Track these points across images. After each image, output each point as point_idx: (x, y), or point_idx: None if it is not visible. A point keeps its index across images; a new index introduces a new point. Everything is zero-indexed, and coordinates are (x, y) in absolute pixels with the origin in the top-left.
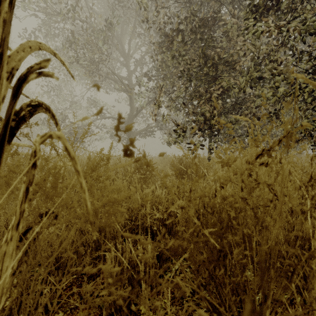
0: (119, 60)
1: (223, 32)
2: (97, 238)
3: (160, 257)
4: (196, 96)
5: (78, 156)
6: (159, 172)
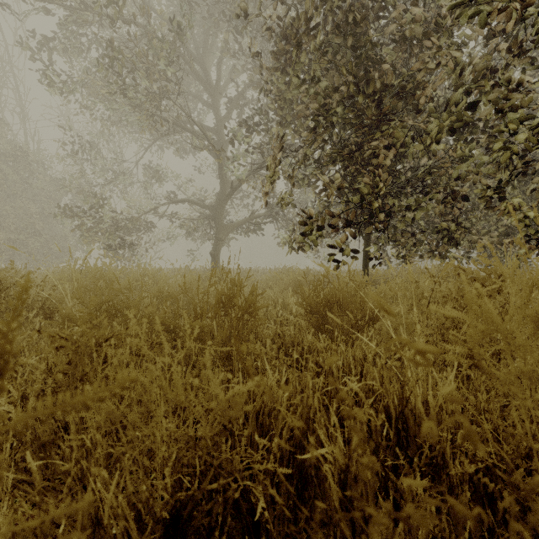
0: (201, 98)
1: (394, 35)
2: None
3: None
4: (343, 157)
5: None
6: (272, 305)
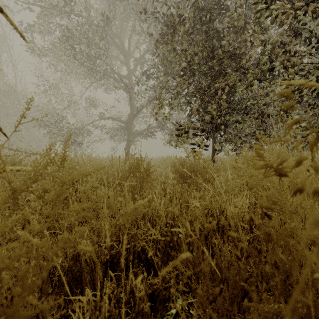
0: (119, 59)
1: (229, 24)
2: (69, 269)
3: (156, 298)
4: (200, 93)
5: (7, 155)
6: (159, 175)
